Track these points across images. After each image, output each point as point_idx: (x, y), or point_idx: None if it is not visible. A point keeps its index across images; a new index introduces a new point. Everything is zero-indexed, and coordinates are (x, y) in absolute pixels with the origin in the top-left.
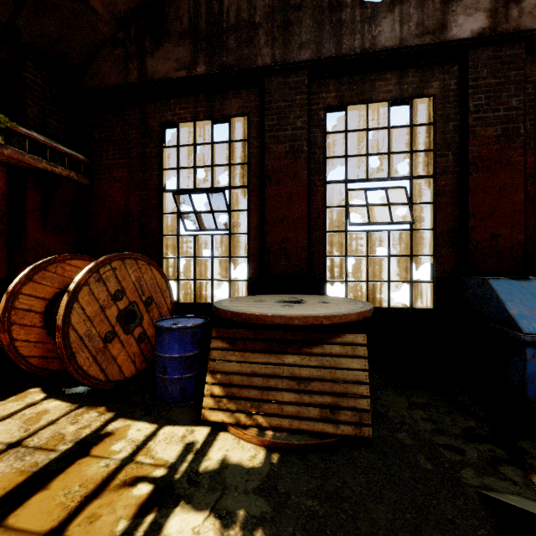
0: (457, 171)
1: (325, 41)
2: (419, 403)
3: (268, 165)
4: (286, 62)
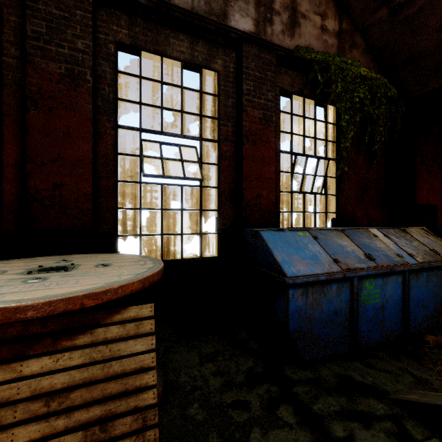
0: (235, 140)
1: None
2: (208, 353)
3: (32, 83)
4: None
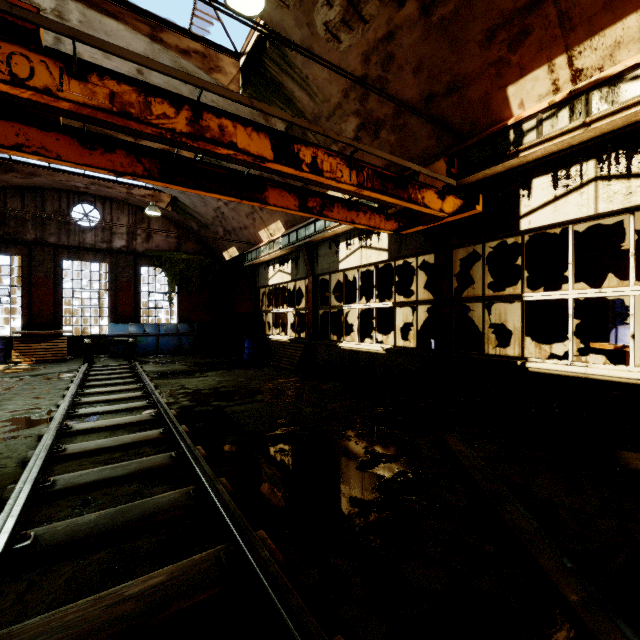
0: (116, 289)
1: (63, 235)
2: None
3: (34, 280)
4: (43, 243)
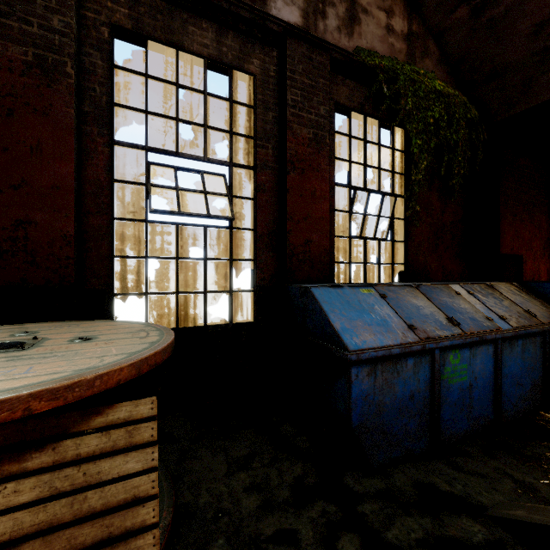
0: (276, 168)
1: None
2: (240, 457)
3: None
4: None
